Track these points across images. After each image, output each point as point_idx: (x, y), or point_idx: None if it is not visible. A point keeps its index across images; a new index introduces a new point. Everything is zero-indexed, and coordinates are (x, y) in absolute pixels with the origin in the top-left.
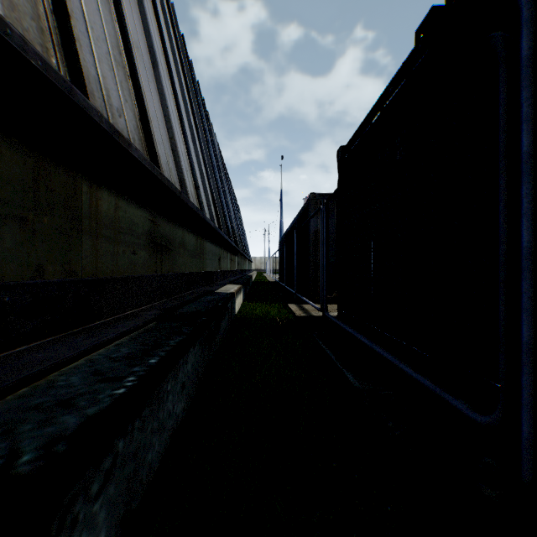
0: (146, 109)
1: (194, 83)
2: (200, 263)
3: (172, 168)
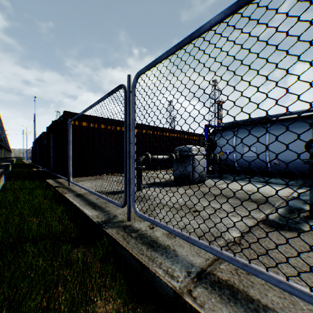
0: None
1: None
2: None
3: None
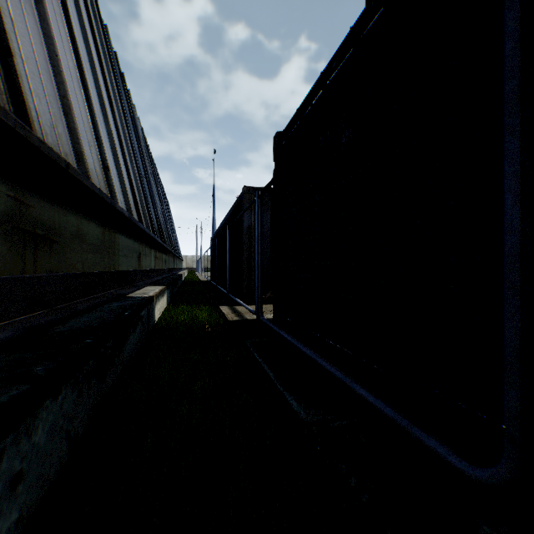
0: (8, 36)
1: (109, 51)
2: (109, 260)
3: (63, 134)
